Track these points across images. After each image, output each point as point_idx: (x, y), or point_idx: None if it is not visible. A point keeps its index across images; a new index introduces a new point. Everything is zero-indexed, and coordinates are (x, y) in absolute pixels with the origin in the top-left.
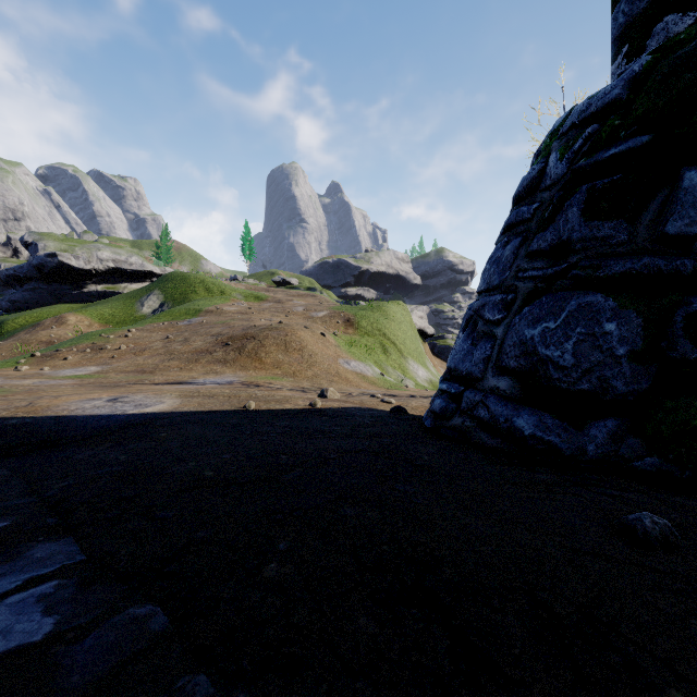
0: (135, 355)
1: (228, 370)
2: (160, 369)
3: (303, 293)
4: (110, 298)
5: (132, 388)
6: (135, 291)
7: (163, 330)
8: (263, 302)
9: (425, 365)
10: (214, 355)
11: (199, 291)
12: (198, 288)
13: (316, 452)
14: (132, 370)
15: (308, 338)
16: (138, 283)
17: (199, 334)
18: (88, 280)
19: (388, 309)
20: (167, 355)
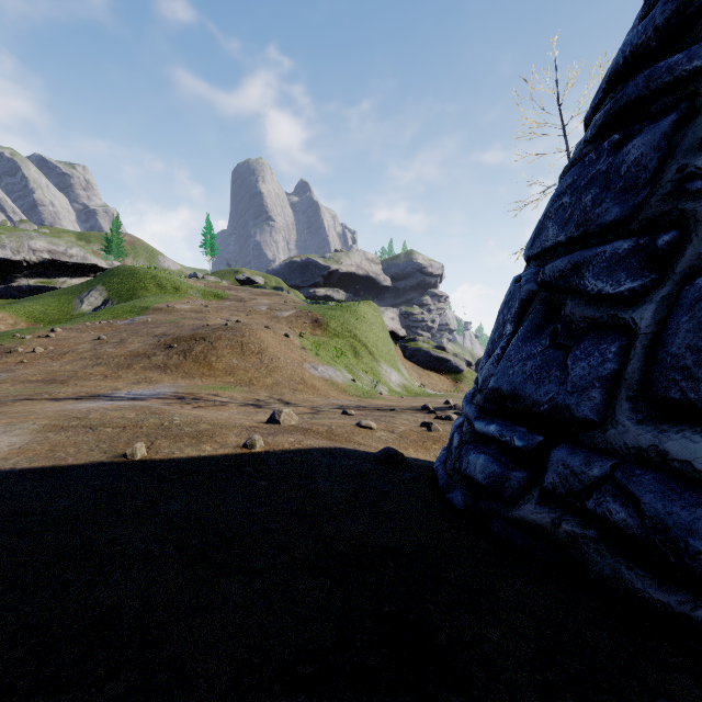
0: (51, 360)
1: (166, 378)
2: (77, 378)
3: (268, 292)
4: (43, 294)
5: (4, 408)
6: (74, 286)
7: (98, 330)
8: (223, 300)
9: (398, 369)
10: (152, 359)
11: (150, 287)
12: (149, 283)
13: (174, 699)
14: (38, 379)
15: (269, 339)
16: (80, 278)
17: (140, 335)
18: (18, 273)
19: (359, 310)
20: (92, 360)
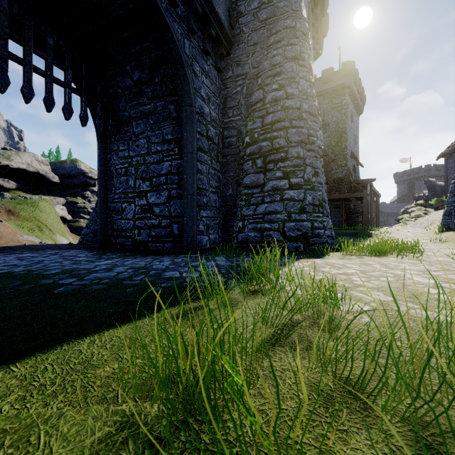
0: None
1: None
2: None
3: None
4: None
5: None
6: None
7: None
8: None
9: (67, 237)
10: None
11: None
12: None
13: (61, 245)
14: None
15: None
16: None
17: None
18: None
19: (39, 204)
20: None
